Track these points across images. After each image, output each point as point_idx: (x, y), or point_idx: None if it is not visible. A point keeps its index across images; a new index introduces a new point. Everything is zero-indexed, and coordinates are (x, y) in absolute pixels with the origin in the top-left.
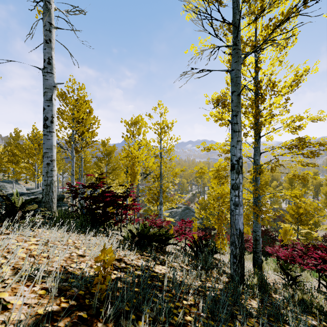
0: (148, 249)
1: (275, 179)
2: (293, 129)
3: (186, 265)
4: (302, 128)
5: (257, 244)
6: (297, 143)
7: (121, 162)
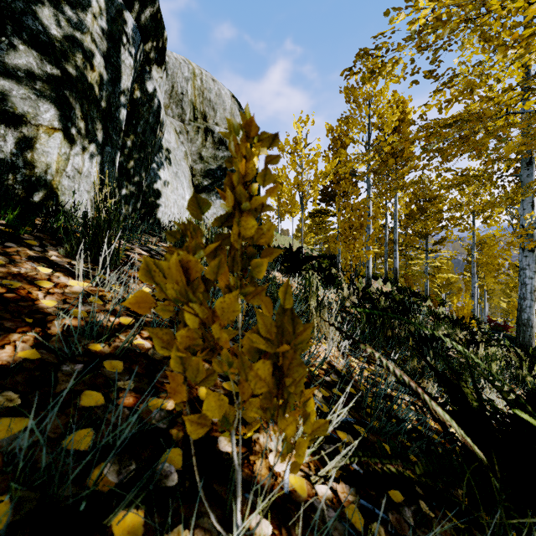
0: None
1: None
2: None
3: None
4: None
5: None
6: None
7: None
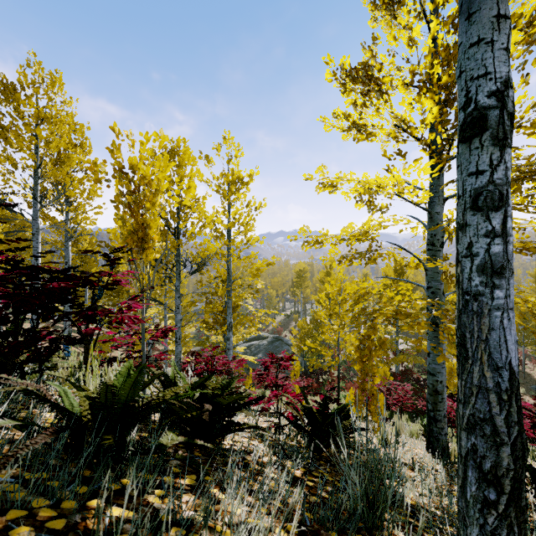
0: (99, 497)
1: (417, 288)
2: (531, 128)
3: (298, 534)
4: None
5: (439, 403)
6: (535, 165)
7: None
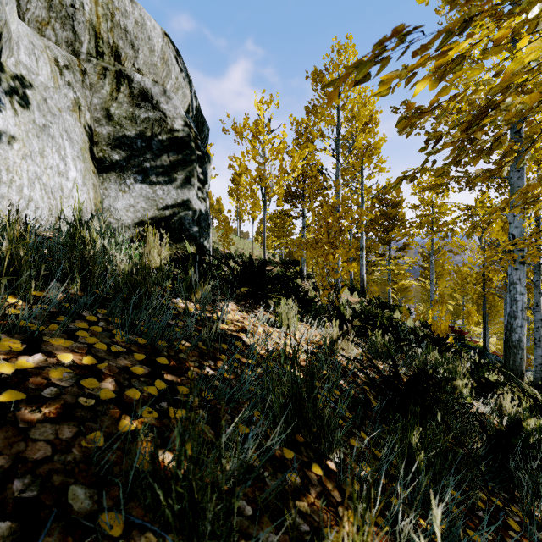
0: None
1: None
2: None
3: None
4: None
5: None
6: None
7: None
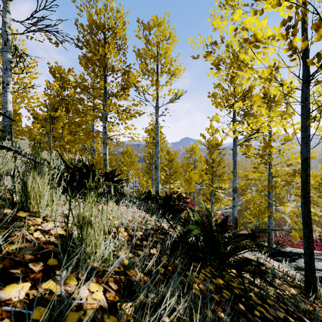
0: None
1: None
2: (287, 165)
3: None
4: (292, 165)
5: (270, 234)
6: (293, 173)
7: (181, 168)
